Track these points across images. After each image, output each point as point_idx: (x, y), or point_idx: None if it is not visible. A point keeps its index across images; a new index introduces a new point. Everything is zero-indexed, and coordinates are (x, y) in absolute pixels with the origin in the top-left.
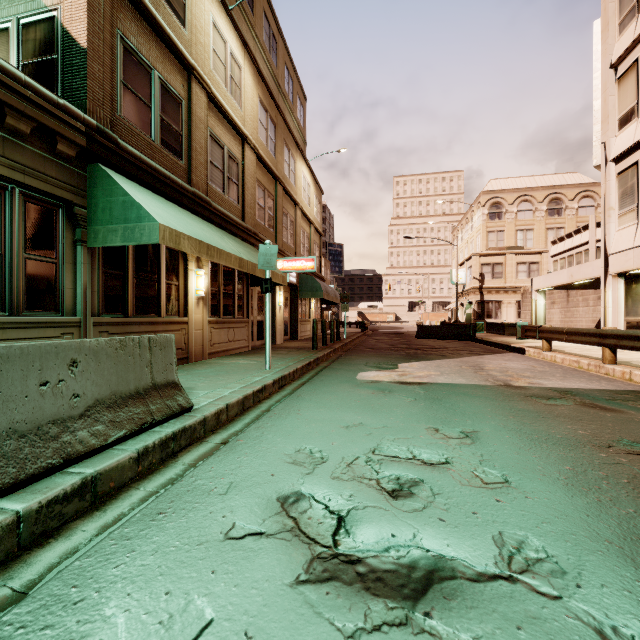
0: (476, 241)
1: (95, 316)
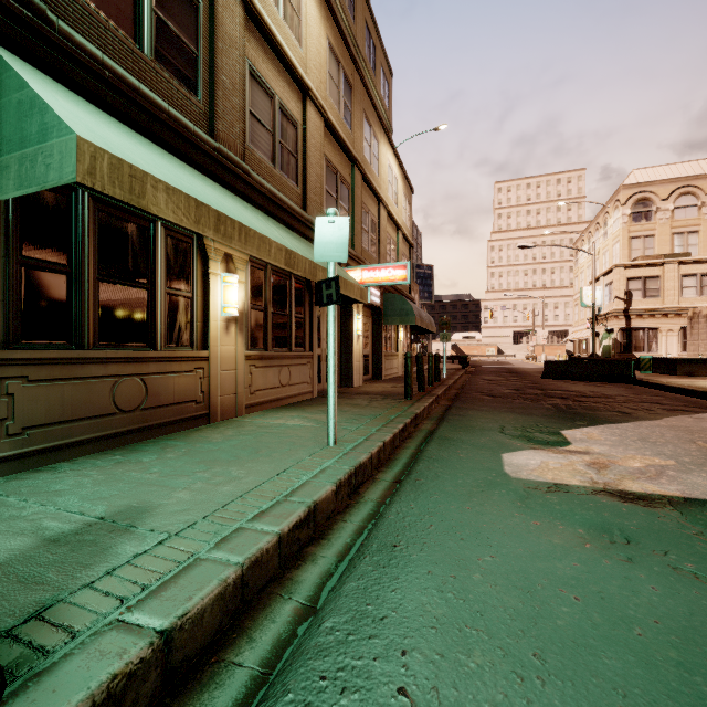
0: (612, 251)
1: None
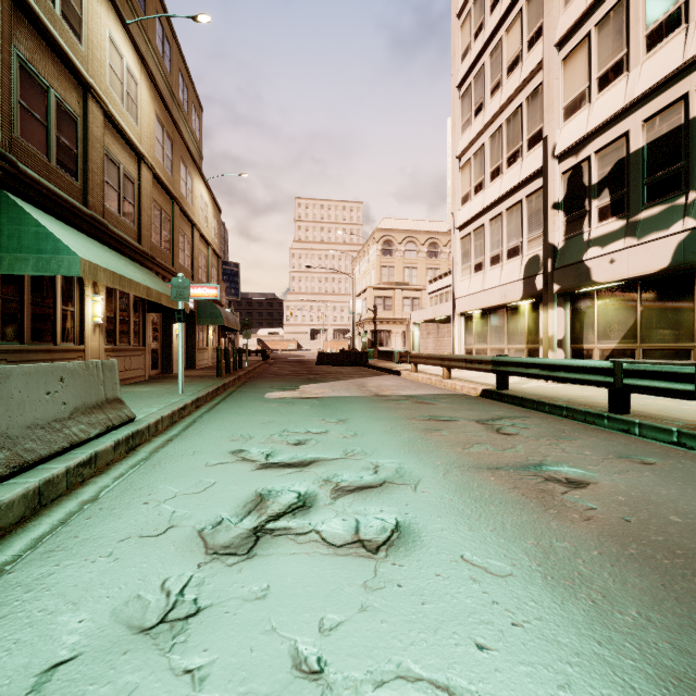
0: (372, 274)
1: None
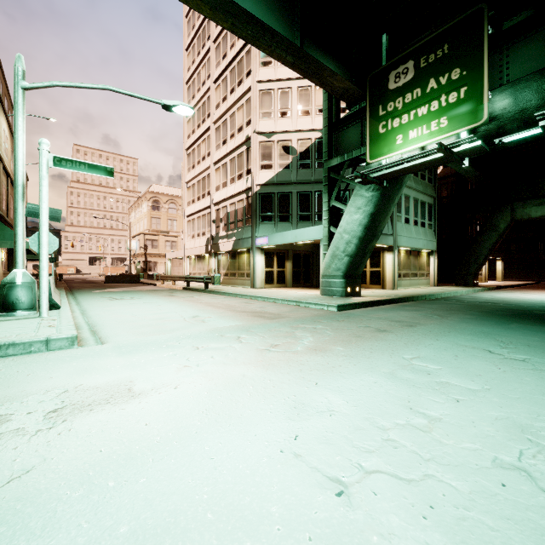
0: (144, 221)
1: None
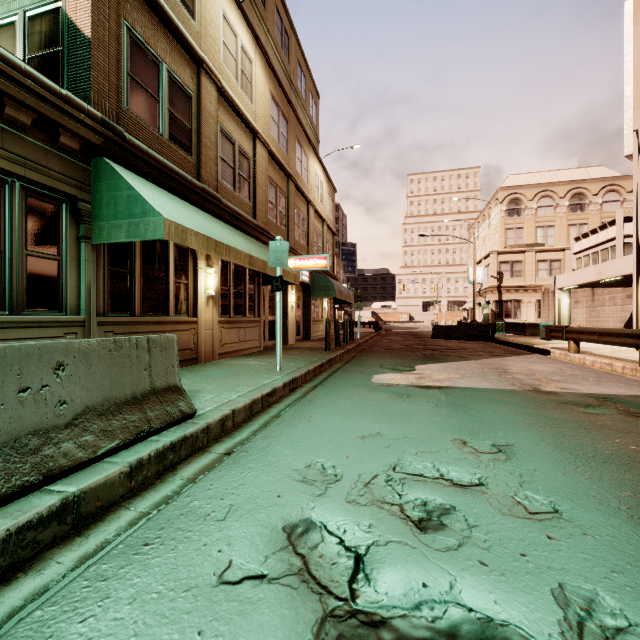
0: (494, 239)
1: (100, 315)
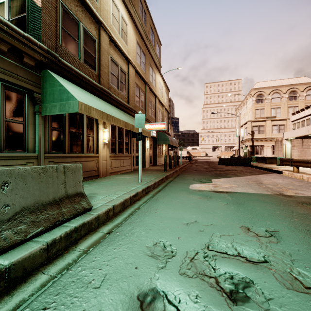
0: (249, 114)
1: (46, 153)
